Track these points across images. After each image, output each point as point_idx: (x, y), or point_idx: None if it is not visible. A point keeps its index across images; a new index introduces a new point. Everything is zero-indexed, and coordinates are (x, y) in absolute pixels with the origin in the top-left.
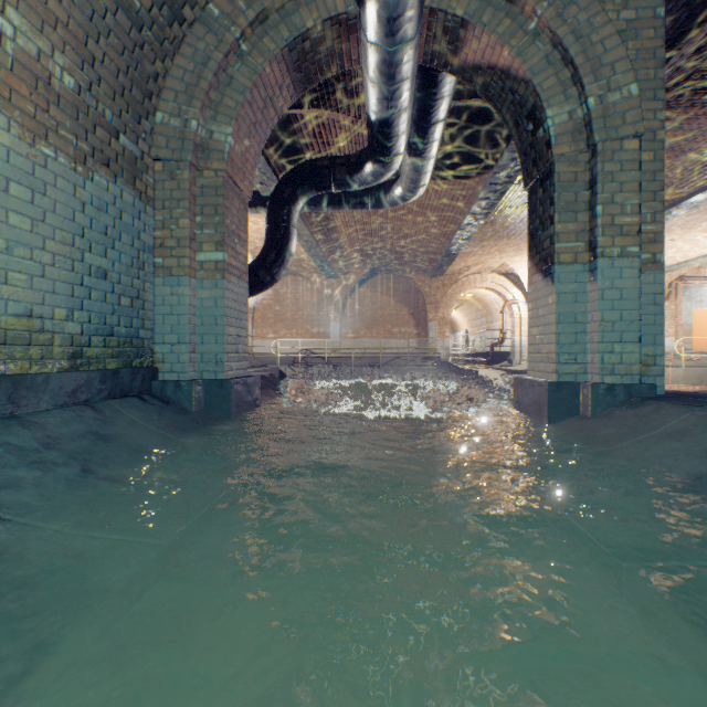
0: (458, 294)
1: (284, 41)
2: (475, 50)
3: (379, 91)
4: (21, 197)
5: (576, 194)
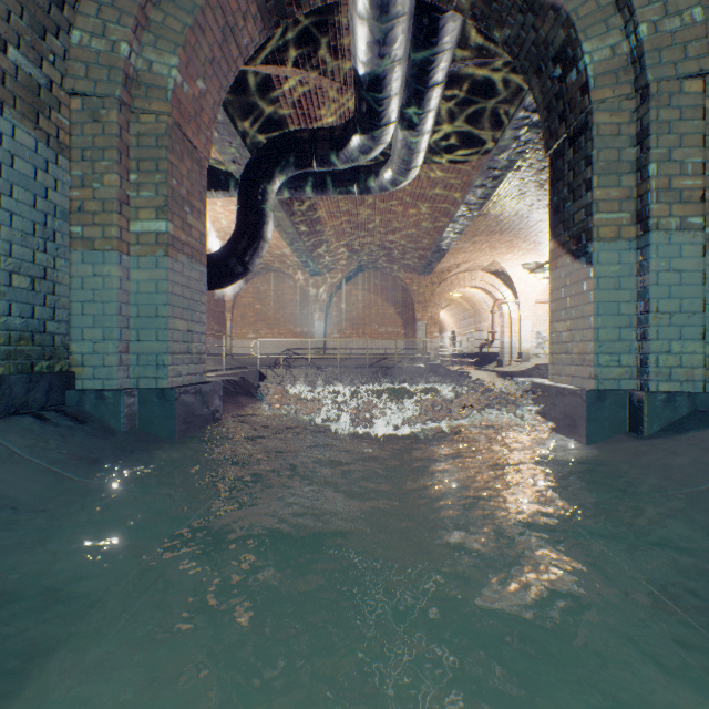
0: (447, 293)
1: None
2: None
3: (369, 31)
4: None
5: (619, 152)
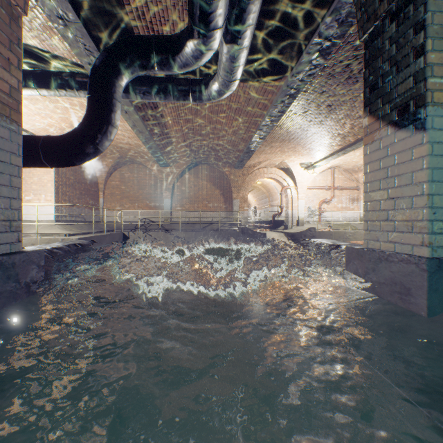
0: (253, 181)
1: None
2: None
3: None
4: None
5: None
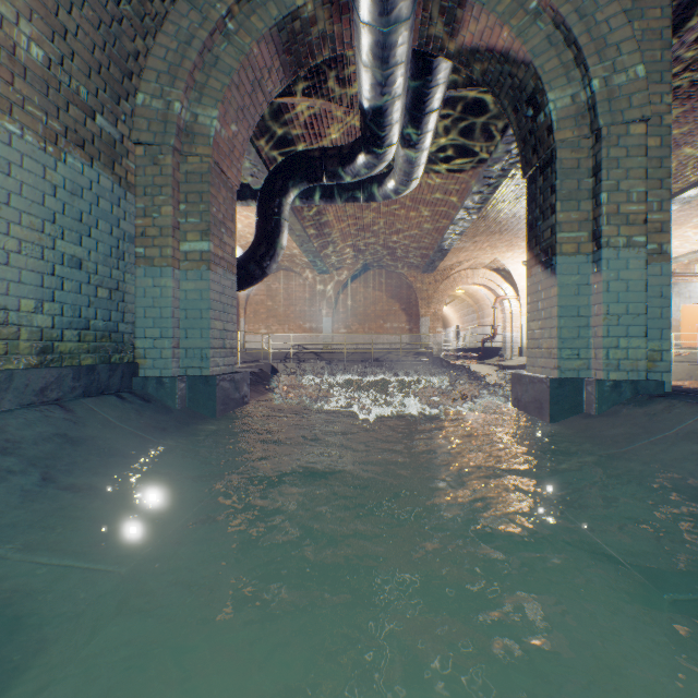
0: (450, 290)
1: (273, 20)
2: (473, 31)
3: (372, 76)
4: None
5: (578, 182)
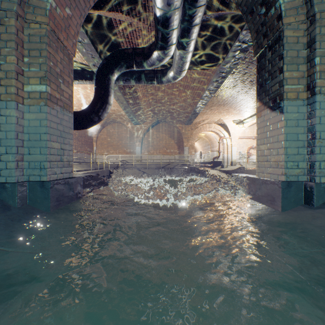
0: (198, 133)
1: None
2: None
3: None
4: None
5: (298, 52)
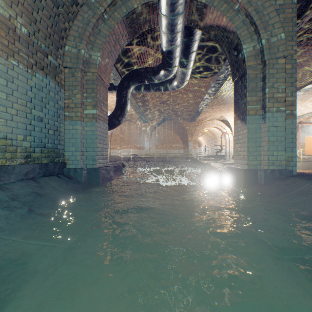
0: (202, 129)
1: (124, 14)
2: (210, 18)
3: (167, 37)
4: (1, 83)
5: (256, 84)
